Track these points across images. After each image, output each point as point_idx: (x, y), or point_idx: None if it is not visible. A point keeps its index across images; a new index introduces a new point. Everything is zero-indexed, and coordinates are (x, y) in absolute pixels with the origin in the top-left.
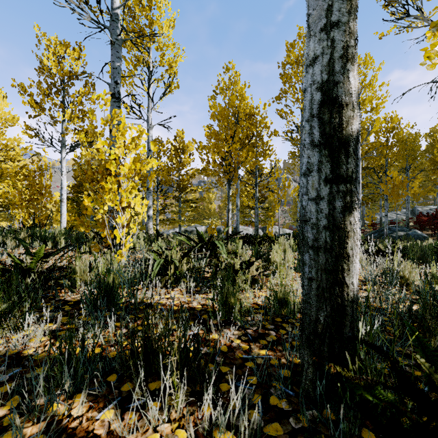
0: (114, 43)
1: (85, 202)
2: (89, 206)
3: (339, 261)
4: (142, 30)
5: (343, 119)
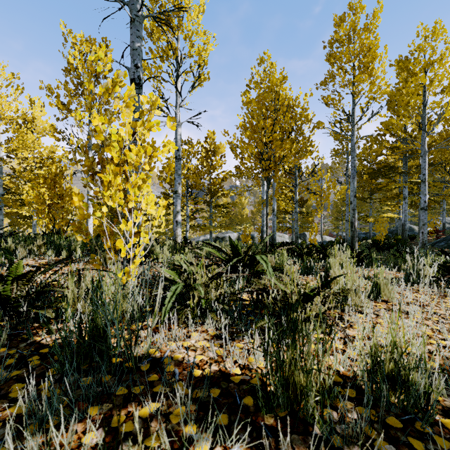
0: (134, 20)
1: (75, 200)
2: (81, 206)
3: None
4: (169, 18)
5: None
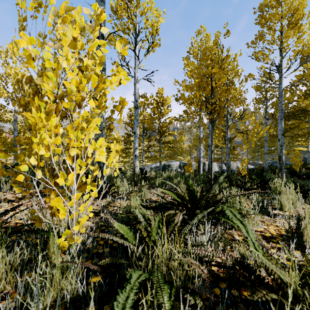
0: None
1: None
2: None
3: None
4: None
5: None
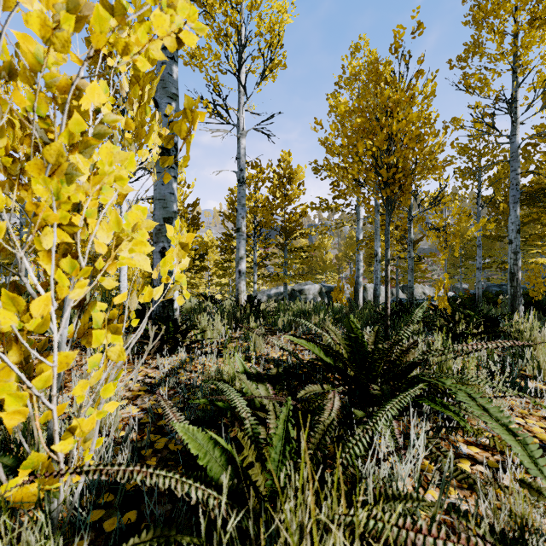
0: None
1: None
2: None
3: None
4: None
5: None
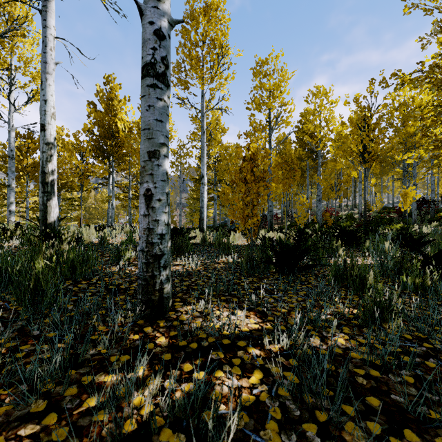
0: None
1: None
2: None
3: (46, 214)
4: (1, 41)
5: (47, 176)
